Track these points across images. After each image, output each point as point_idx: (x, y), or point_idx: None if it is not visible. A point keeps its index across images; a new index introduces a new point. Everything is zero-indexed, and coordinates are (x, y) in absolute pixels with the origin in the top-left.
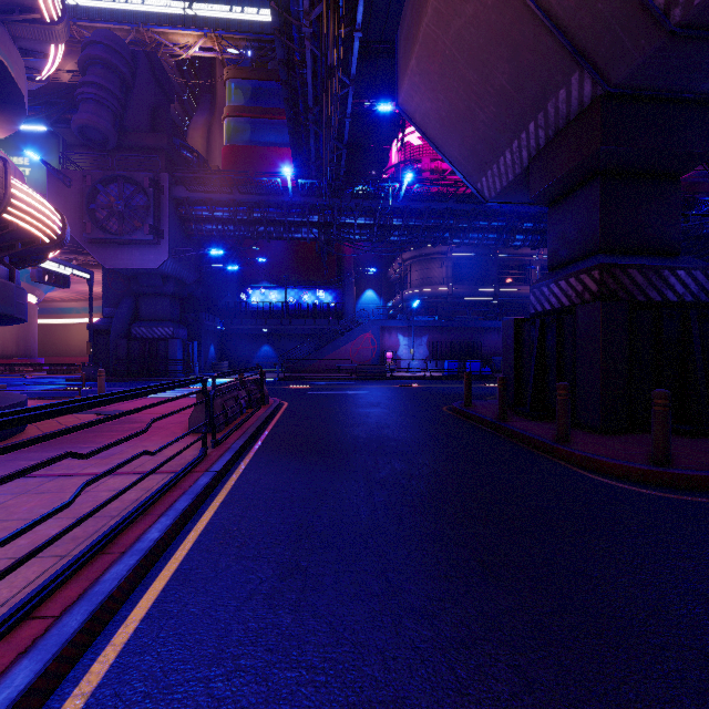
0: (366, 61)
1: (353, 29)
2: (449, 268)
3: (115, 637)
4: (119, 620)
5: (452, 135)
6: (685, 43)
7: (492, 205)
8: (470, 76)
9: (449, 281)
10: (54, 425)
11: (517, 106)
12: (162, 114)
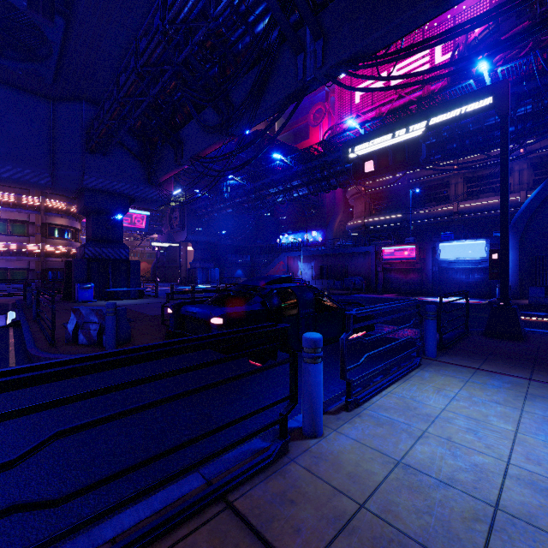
0: None
1: None
2: (367, 203)
3: None
4: None
5: None
6: (54, 191)
7: (292, 169)
8: None
9: (366, 214)
10: None
11: None
12: None
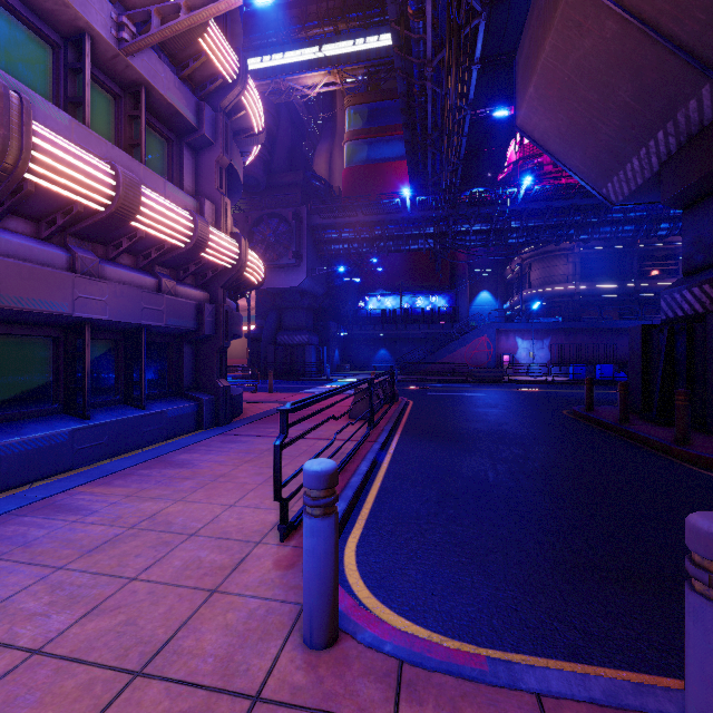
0: (482, 75)
1: (472, 63)
2: (576, 264)
3: (364, 506)
4: (362, 501)
5: (573, 148)
6: None
7: None
8: (590, 97)
9: (575, 279)
10: (258, 409)
11: (643, 118)
12: (297, 153)
